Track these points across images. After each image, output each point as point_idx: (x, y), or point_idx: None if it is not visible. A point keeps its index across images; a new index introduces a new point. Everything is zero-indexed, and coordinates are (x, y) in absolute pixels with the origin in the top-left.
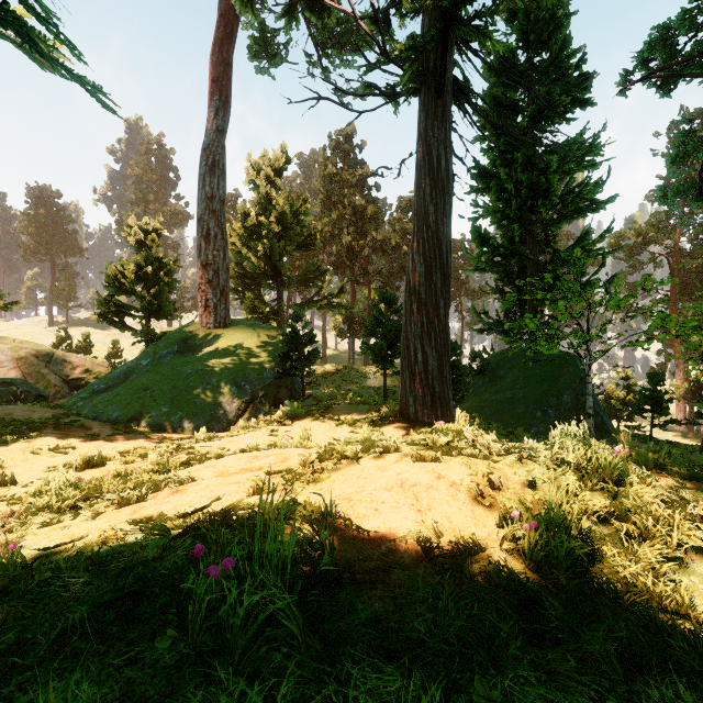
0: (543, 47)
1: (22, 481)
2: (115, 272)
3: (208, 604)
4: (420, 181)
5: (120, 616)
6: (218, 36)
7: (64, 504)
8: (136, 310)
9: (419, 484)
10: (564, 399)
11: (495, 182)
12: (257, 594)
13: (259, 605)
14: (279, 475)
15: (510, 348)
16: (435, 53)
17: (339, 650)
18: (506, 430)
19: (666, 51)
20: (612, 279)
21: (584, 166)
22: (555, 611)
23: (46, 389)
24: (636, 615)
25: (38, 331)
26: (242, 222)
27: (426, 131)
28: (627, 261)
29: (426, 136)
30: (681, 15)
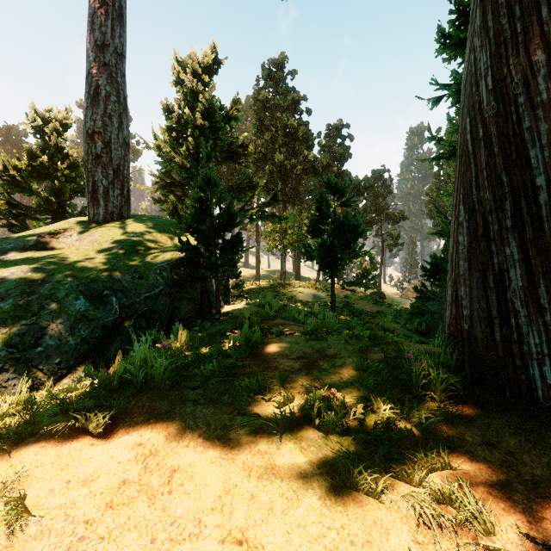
0: None
1: None
2: (7, 165)
3: None
4: None
5: None
6: None
7: None
8: (33, 210)
9: None
10: None
11: None
12: None
13: None
14: None
15: None
16: None
17: None
18: None
19: None
20: None
21: None
22: None
23: None
24: None
25: None
26: (169, 127)
27: None
28: None
29: None
30: None
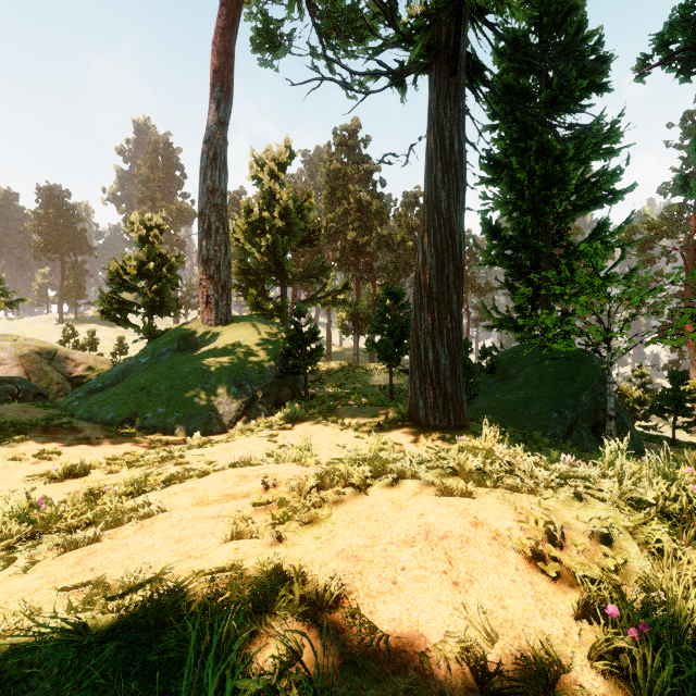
0: (557, 31)
1: None
2: (118, 269)
3: None
4: (430, 166)
5: None
6: (219, 26)
7: (2, 543)
8: (138, 307)
9: (450, 536)
10: (581, 399)
11: (507, 172)
12: None
13: None
14: (268, 506)
15: (521, 345)
16: (447, 26)
17: None
18: (524, 434)
19: (688, 31)
20: (631, 273)
21: (602, 154)
22: None
23: (49, 386)
24: None
25: (48, 328)
26: (245, 218)
27: (438, 111)
28: (639, 256)
29: (438, 117)
30: None
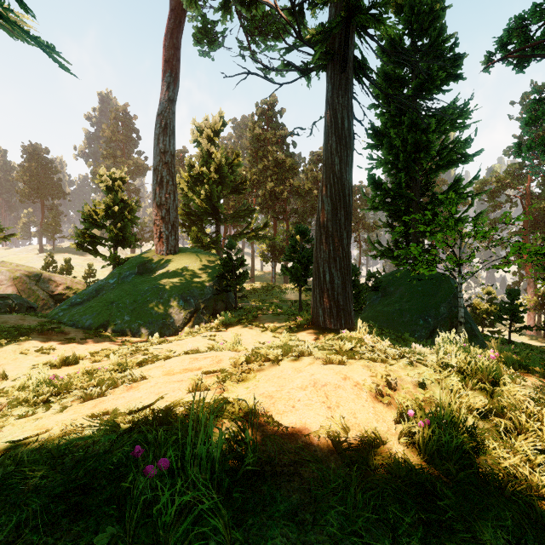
0: (424, 34)
1: (12, 376)
2: (90, 211)
3: (146, 498)
4: (327, 138)
5: (70, 508)
6: (169, 26)
7: (39, 398)
8: (106, 240)
9: (328, 384)
10: (440, 310)
11: (387, 140)
12: (187, 495)
13: (189, 506)
14: (214, 374)
15: (398, 270)
16: (340, 37)
17: (261, 543)
18: (396, 335)
19: (521, 36)
20: (478, 216)
21: (457, 127)
22: (449, 502)
23: (36, 302)
24: (517, 503)
25: (31, 256)
26: (188, 172)
27: (333, 98)
28: (489, 202)
29: (333, 103)
30: (533, 8)
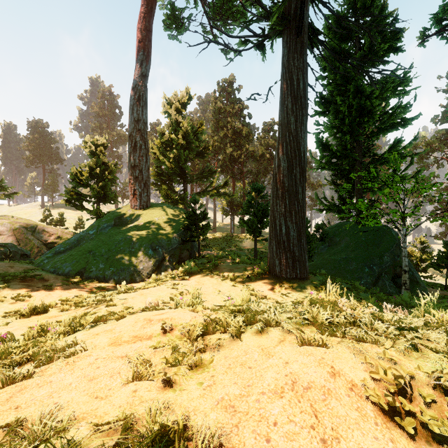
0: (366, 12)
1: None
2: (76, 172)
3: None
4: (283, 99)
5: None
6: (142, 12)
7: None
8: (90, 197)
9: (313, 387)
10: (384, 259)
11: (333, 107)
12: None
13: None
14: (165, 348)
15: (342, 222)
16: (295, 3)
17: None
18: (347, 283)
19: None
20: (417, 173)
21: (397, 93)
22: None
23: (32, 249)
24: None
25: (35, 211)
26: (160, 139)
27: (288, 62)
28: (419, 163)
29: (288, 66)
30: None
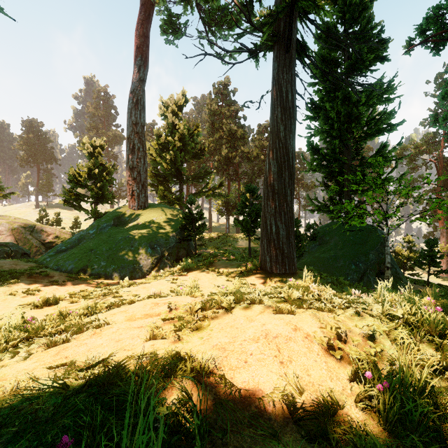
0: (354, 22)
1: None
2: (74, 173)
3: None
4: (274, 109)
5: None
6: (140, 18)
7: (9, 343)
8: (88, 197)
9: (279, 336)
10: (370, 256)
11: (323, 112)
12: None
13: None
14: (172, 321)
15: (332, 222)
16: (284, 21)
17: None
18: (333, 278)
19: (438, 23)
20: (401, 176)
21: (383, 101)
22: None
23: (30, 249)
24: None
25: (29, 211)
26: (156, 140)
27: (278, 75)
28: (408, 165)
29: (278, 78)
30: None
